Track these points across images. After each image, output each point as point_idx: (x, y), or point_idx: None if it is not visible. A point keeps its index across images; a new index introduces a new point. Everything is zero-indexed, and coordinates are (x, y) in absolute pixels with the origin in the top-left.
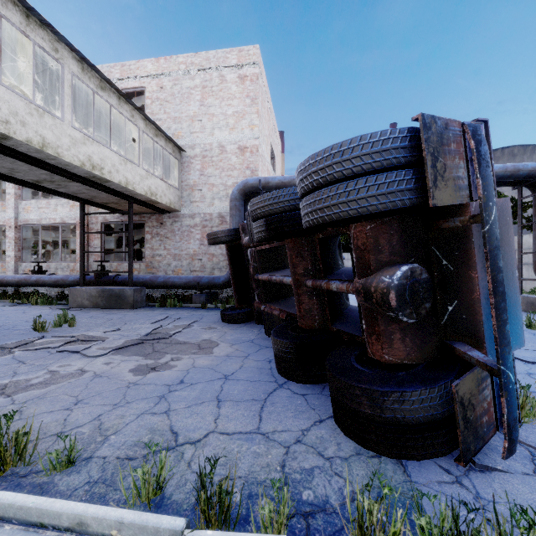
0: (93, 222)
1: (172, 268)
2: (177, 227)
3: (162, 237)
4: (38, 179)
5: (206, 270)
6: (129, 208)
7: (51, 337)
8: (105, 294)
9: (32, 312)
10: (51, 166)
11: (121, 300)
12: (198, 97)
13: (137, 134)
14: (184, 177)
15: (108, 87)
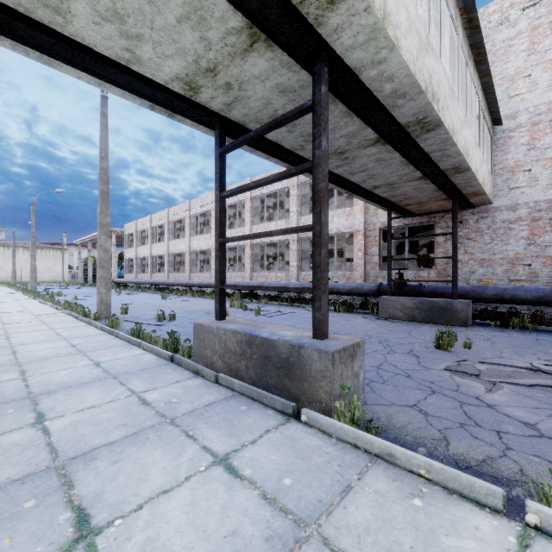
0: (370, 229)
1: (478, 276)
2: (486, 224)
3: (461, 239)
4: (381, 184)
5: (539, 280)
6: (453, 205)
7: (480, 362)
8: (423, 306)
9: (356, 321)
10: (430, 160)
11: (446, 314)
12: (524, 46)
13: (478, 109)
14: (498, 159)
15: (470, 55)
